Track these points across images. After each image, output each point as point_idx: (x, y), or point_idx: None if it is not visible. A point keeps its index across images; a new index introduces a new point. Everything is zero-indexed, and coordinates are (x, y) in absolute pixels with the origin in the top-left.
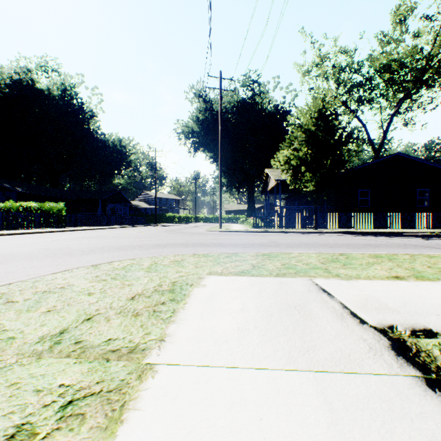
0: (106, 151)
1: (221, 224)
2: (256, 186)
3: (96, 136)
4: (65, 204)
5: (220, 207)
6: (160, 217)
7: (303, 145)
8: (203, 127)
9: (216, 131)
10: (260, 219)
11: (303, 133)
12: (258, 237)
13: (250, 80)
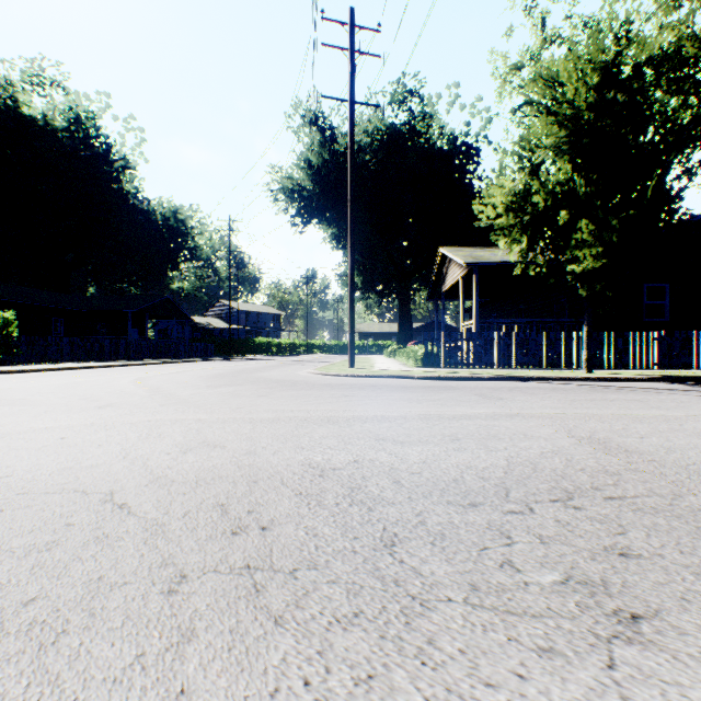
0: (152, 230)
1: (353, 359)
2: (414, 289)
3: (133, 203)
4: (65, 320)
5: (351, 319)
6: (243, 344)
7: (563, 156)
8: (319, 178)
9: (343, 186)
10: (442, 346)
11: (562, 126)
12: (479, 403)
13: (405, 91)
